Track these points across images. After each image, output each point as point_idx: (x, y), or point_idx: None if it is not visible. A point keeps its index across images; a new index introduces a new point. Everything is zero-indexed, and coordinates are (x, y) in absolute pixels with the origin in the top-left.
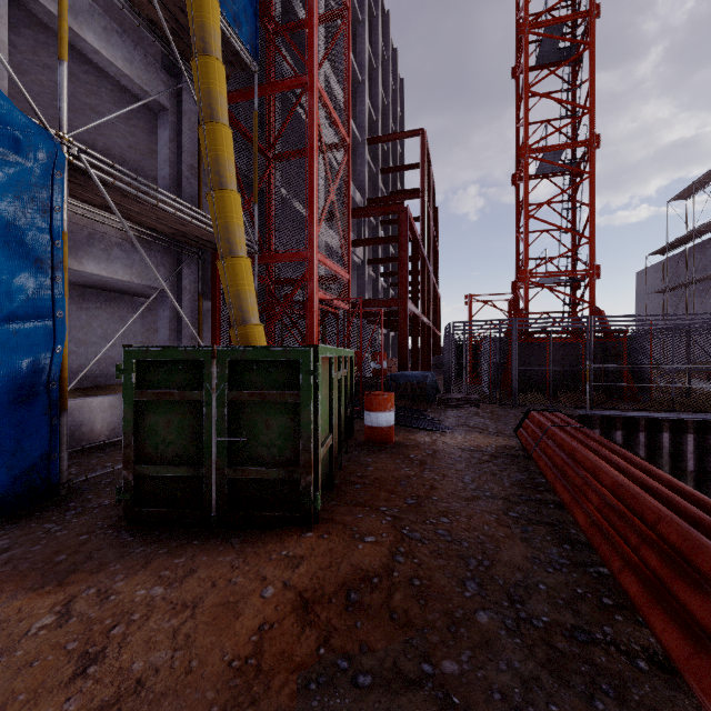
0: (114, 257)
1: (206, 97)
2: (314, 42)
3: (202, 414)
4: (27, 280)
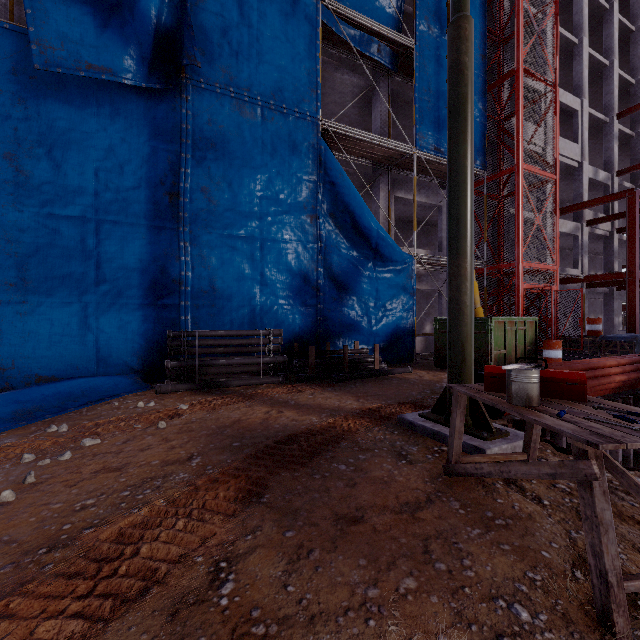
0: (422, 280)
1: None
2: (520, 146)
3: None
4: (408, 299)
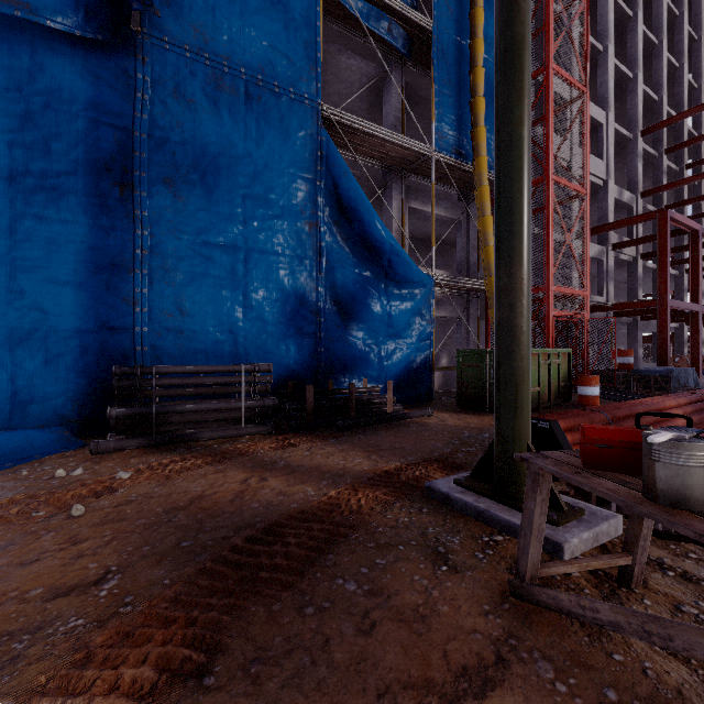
0: (439, 306)
1: (483, 235)
2: (549, 154)
3: (483, 373)
4: (426, 328)
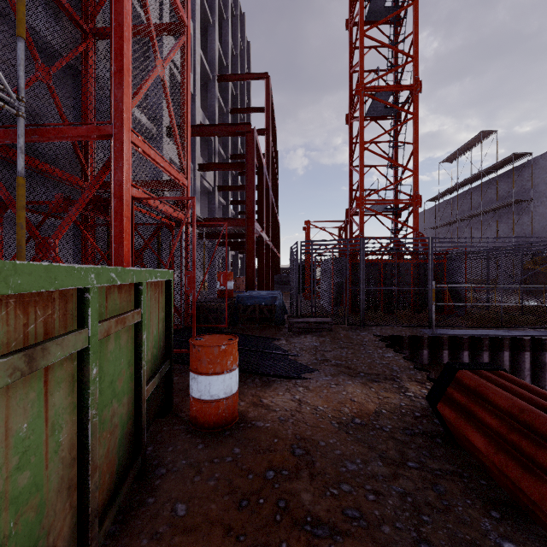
0: None
1: None
2: None
3: None
4: None
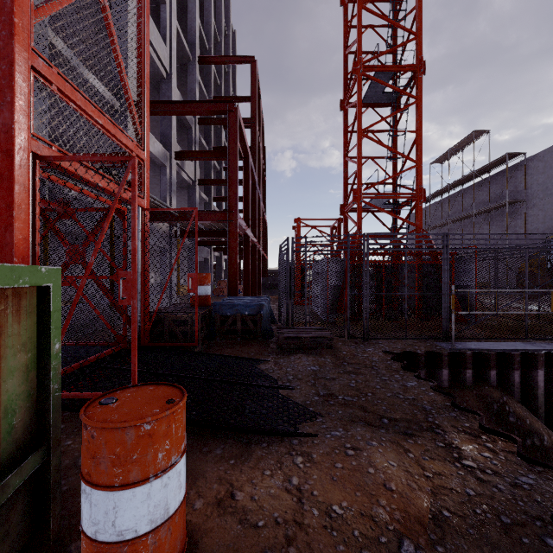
0: None
1: None
2: None
3: None
4: None
